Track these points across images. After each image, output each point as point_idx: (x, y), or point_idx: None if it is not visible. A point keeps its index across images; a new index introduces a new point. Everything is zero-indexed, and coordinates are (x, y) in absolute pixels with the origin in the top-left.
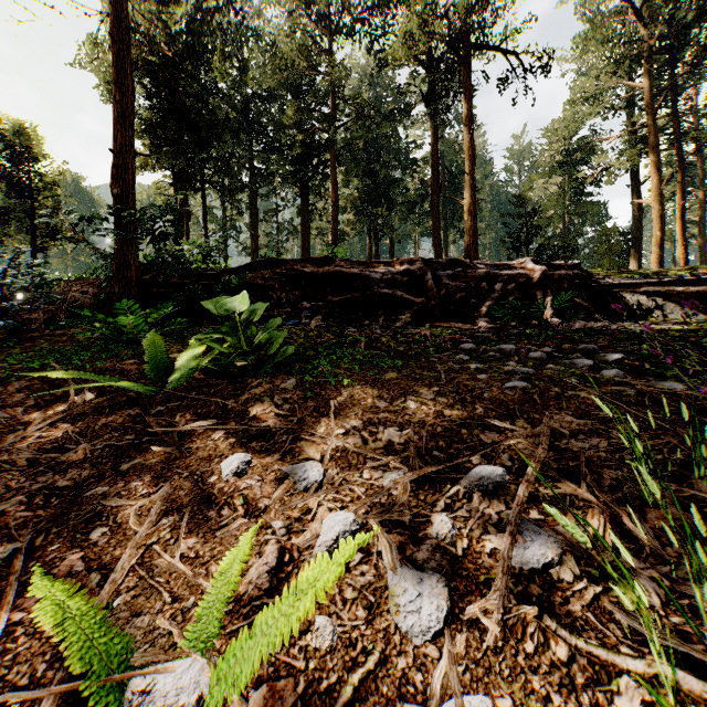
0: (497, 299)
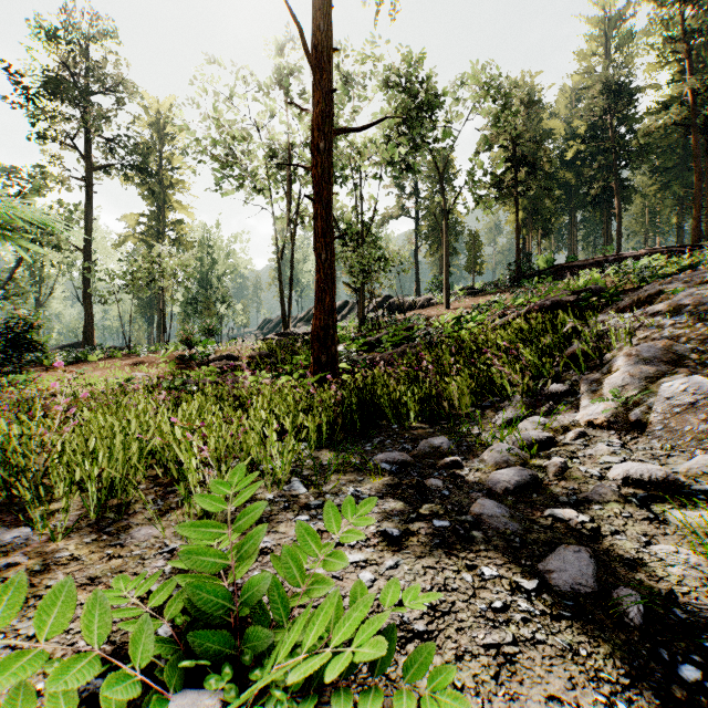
0: None
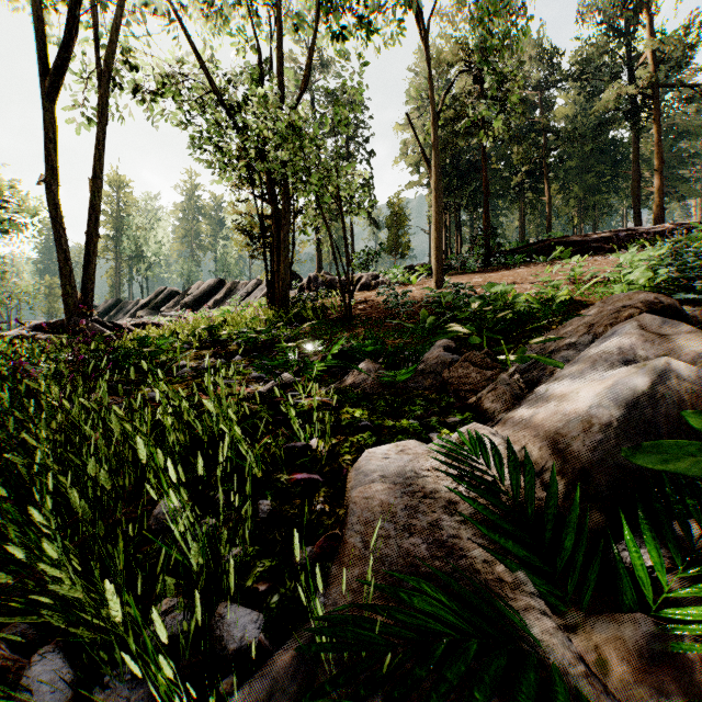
0: None
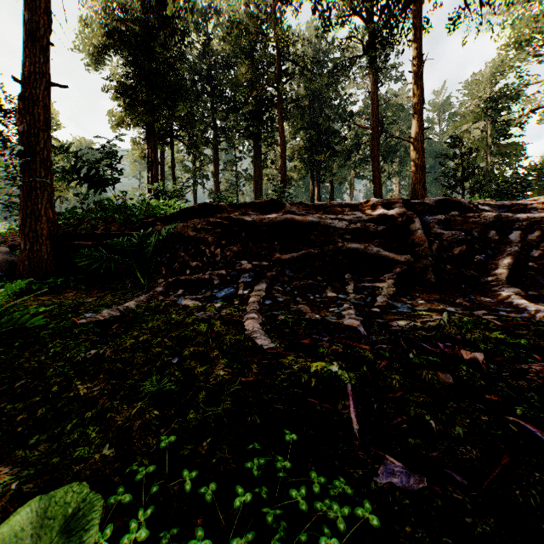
0: (517, 255)
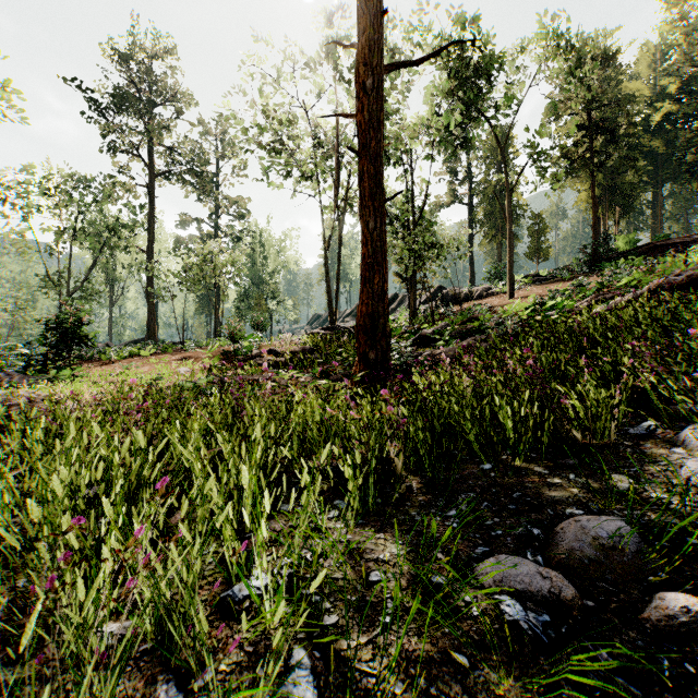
0: None
